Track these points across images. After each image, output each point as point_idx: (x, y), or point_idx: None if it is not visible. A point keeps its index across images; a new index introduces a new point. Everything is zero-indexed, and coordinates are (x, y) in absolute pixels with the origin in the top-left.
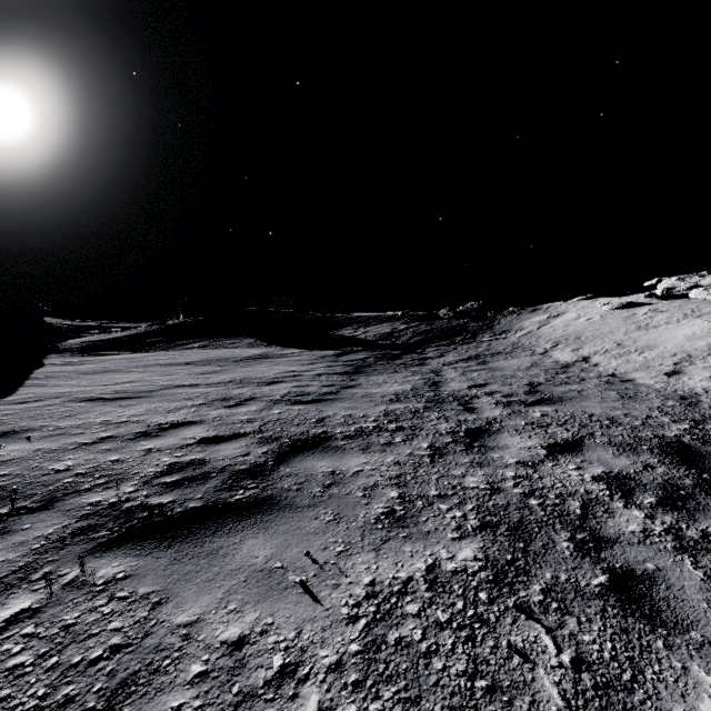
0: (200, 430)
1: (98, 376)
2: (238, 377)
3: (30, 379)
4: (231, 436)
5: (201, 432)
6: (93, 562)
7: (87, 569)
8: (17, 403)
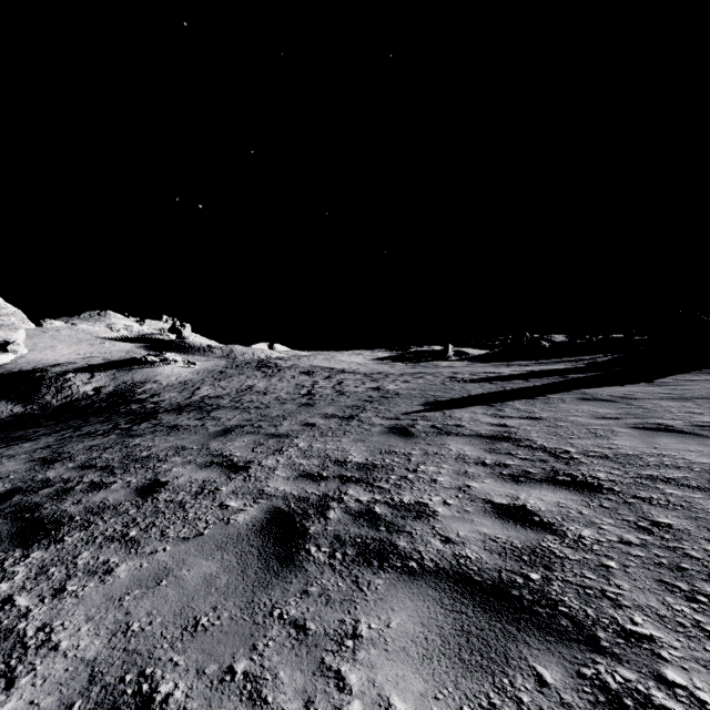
0: (200, 476)
1: (572, 404)
2: (633, 449)
3: (530, 398)
4: (153, 490)
5: (190, 478)
6: (4, 489)
7: (0, 490)
8: (389, 418)
